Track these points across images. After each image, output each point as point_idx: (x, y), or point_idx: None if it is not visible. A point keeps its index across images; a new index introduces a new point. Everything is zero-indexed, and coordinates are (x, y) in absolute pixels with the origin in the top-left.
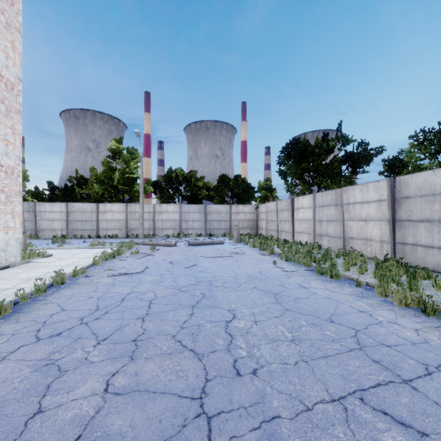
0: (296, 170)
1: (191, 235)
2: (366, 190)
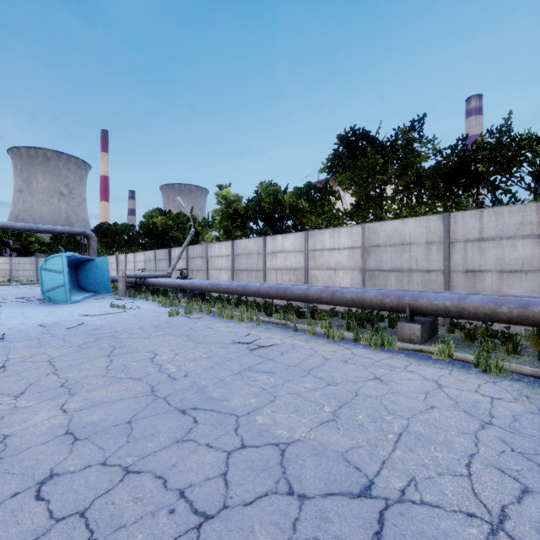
0: (101, 242)
1: (23, 281)
2: (113, 258)
